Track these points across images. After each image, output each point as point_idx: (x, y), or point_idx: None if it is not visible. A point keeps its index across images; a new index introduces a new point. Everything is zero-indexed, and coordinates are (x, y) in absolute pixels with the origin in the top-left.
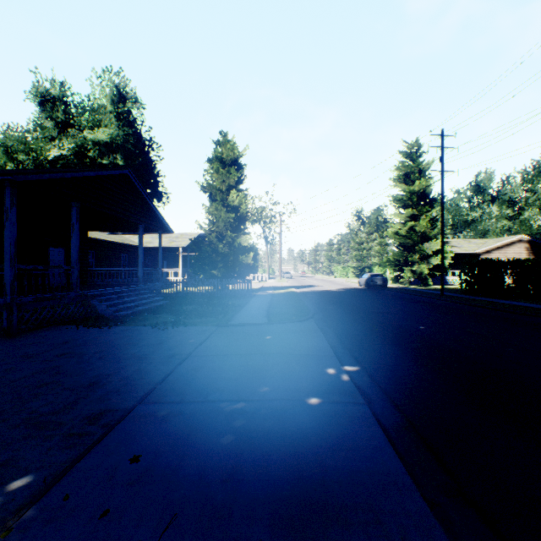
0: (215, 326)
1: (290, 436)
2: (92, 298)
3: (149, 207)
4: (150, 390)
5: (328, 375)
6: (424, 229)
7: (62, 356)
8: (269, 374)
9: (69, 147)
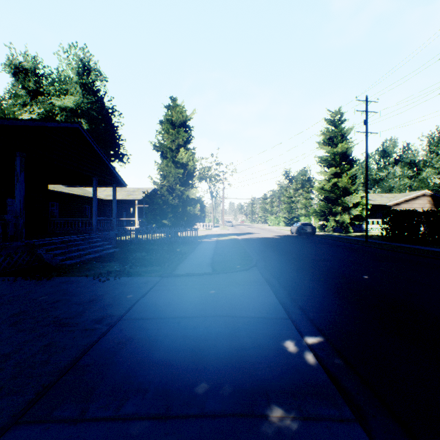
0: (158, 277)
1: None
2: (38, 248)
3: (102, 161)
4: (45, 388)
5: (288, 355)
6: (346, 185)
7: None
8: (212, 353)
9: (39, 112)
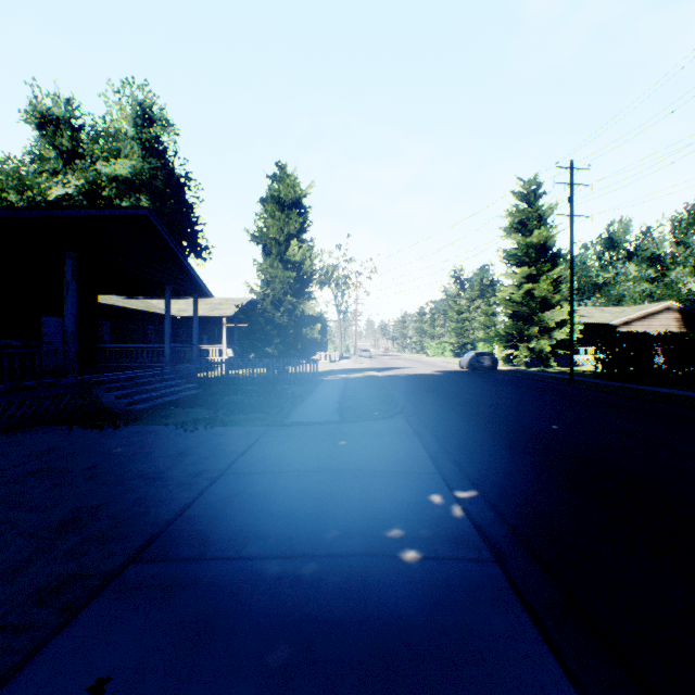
0: (265, 426)
1: (375, 633)
2: (95, 386)
3: (179, 262)
4: (154, 535)
5: (430, 507)
6: (545, 293)
7: (34, 474)
8: (340, 505)
9: (77, 184)
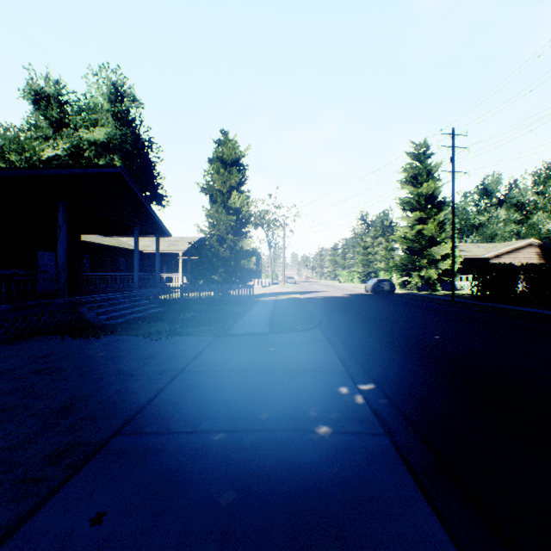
0: (213, 336)
1: (296, 483)
2: (81, 306)
3: (145, 208)
4: (132, 416)
5: (339, 396)
6: (432, 233)
7: (38, 372)
8: (271, 395)
9: (64, 147)
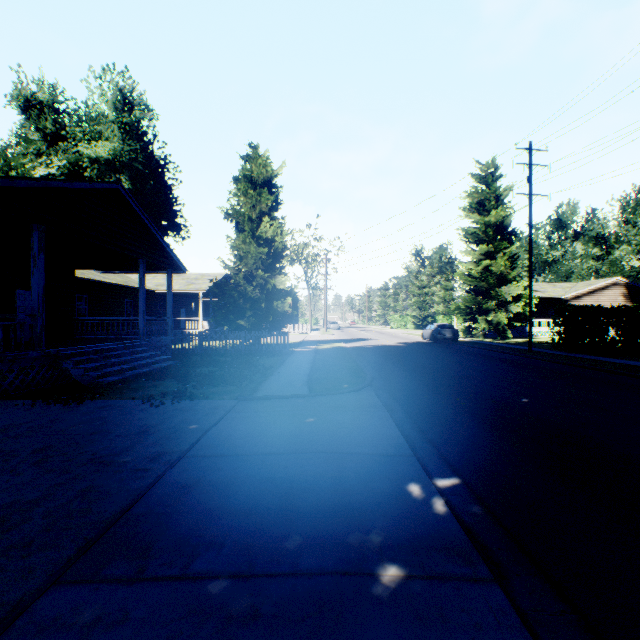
0: (233, 400)
1: None
2: (64, 359)
3: (152, 237)
4: (89, 542)
5: (410, 501)
6: (502, 269)
7: None
8: (308, 499)
9: (60, 165)
